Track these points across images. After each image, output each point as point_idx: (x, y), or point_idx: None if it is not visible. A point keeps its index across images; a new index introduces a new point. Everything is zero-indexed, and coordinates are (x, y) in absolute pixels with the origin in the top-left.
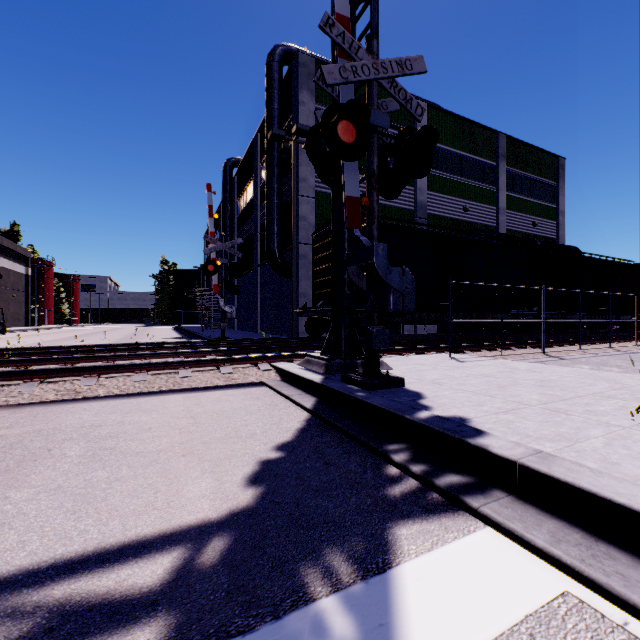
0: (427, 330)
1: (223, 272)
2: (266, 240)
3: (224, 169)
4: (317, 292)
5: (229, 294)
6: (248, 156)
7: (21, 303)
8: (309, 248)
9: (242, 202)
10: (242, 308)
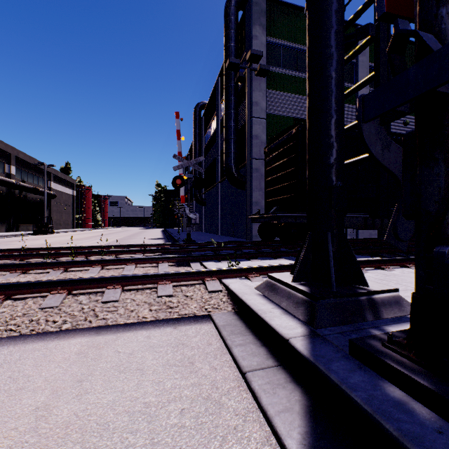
0: (368, 234)
1: (188, 185)
2: (224, 158)
3: (194, 111)
4: (269, 200)
5: (199, 205)
6: (212, 98)
7: (70, 214)
8: (261, 162)
9: (208, 135)
10: (208, 216)
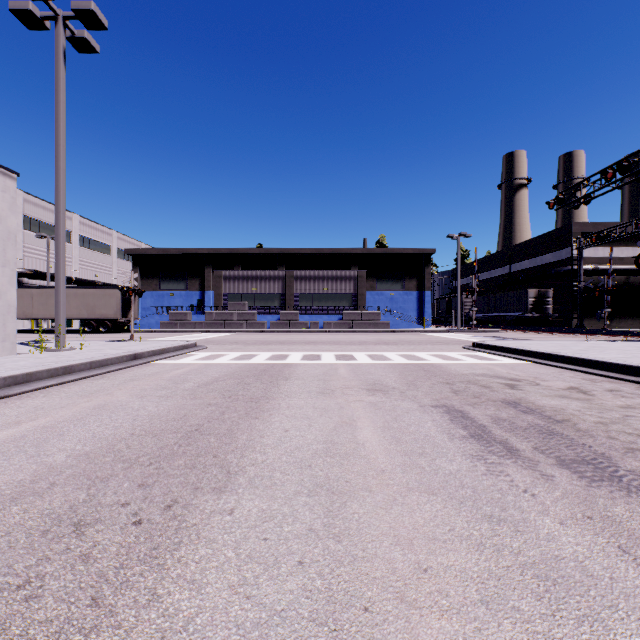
0: None
1: None
2: None
3: None
4: None
5: None
6: None
7: None
8: None
9: None
10: None
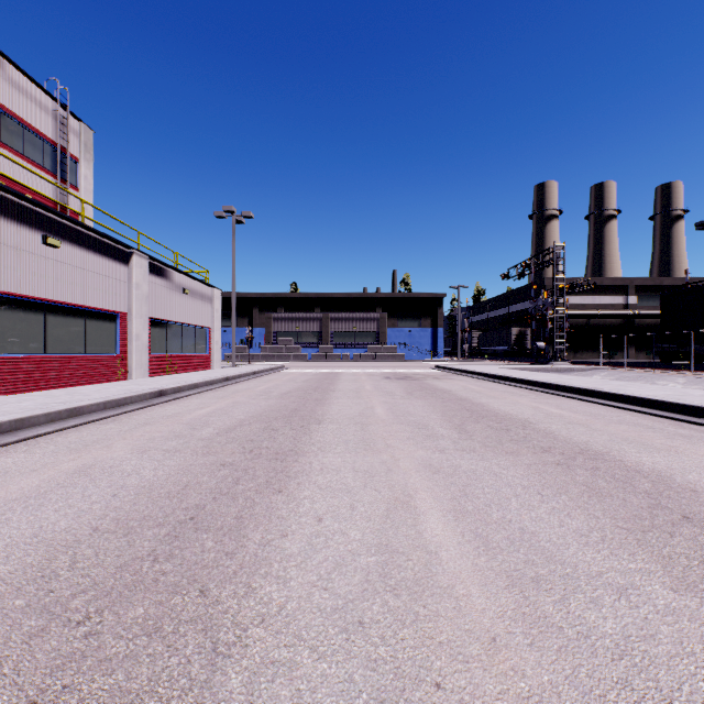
0: None
1: None
2: None
3: None
4: None
5: None
6: None
7: None
8: None
9: None
10: None
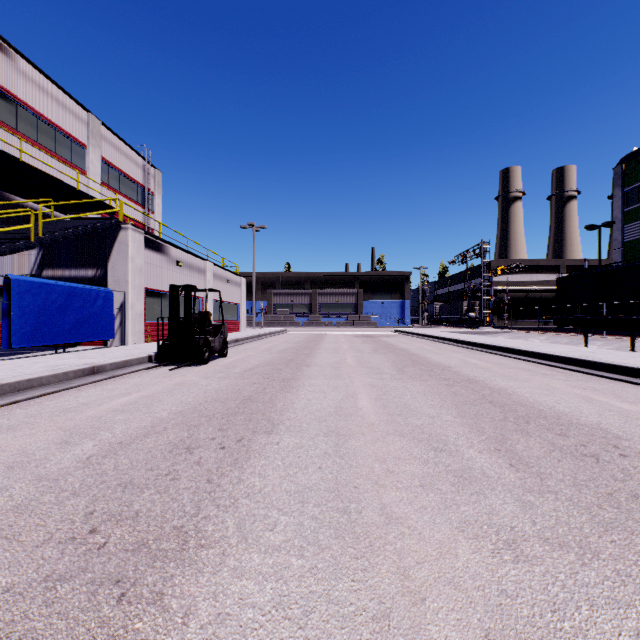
0: None
1: None
2: None
3: None
4: None
5: None
6: None
7: None
8: None
9: None
10: None
